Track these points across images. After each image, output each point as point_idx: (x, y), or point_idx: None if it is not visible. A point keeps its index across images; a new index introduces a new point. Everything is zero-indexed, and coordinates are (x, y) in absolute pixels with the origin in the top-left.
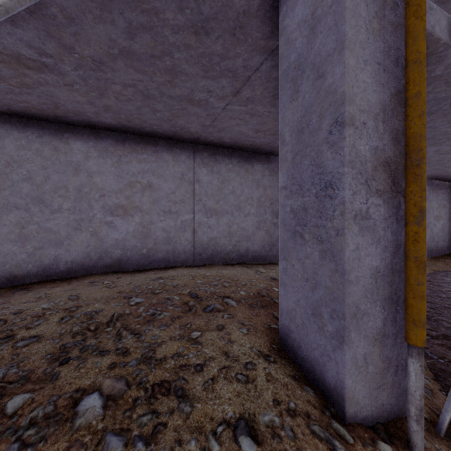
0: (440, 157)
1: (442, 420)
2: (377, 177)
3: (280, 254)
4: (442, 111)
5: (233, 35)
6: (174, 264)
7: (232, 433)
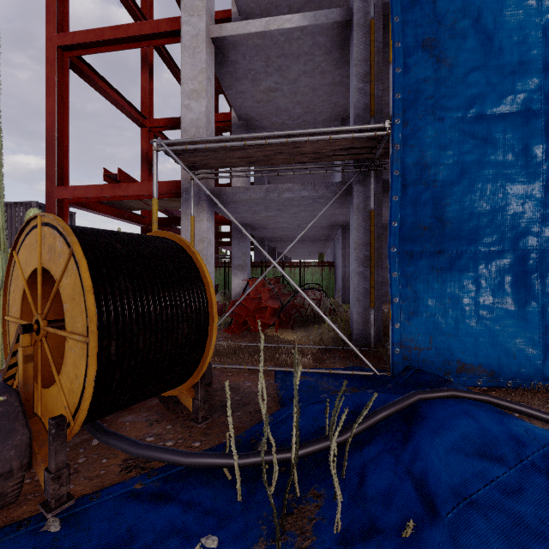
0: None
1: None
2: None
3: None
4: None
5: None
6: None
7: None
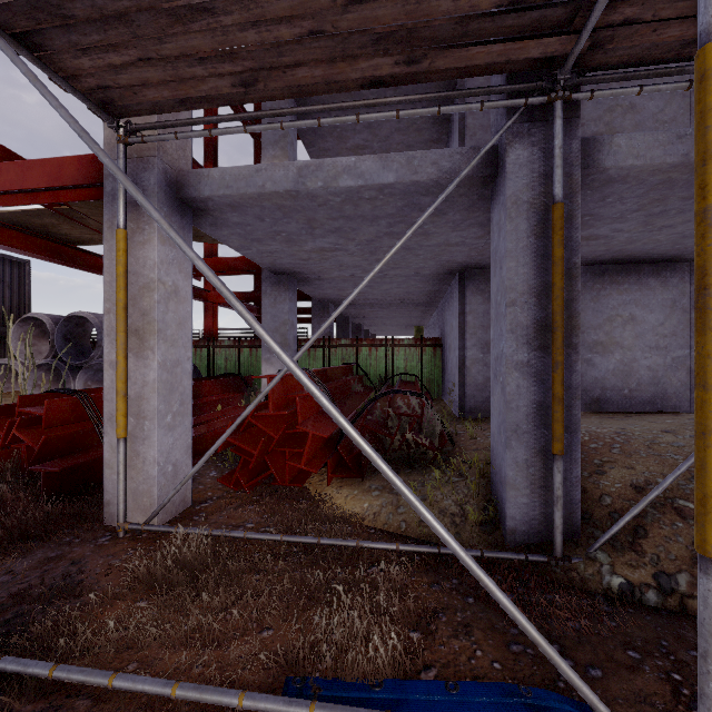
0: None
1: None
2: None
3: None
4: None
5: None
6: (662, 409)
7: None
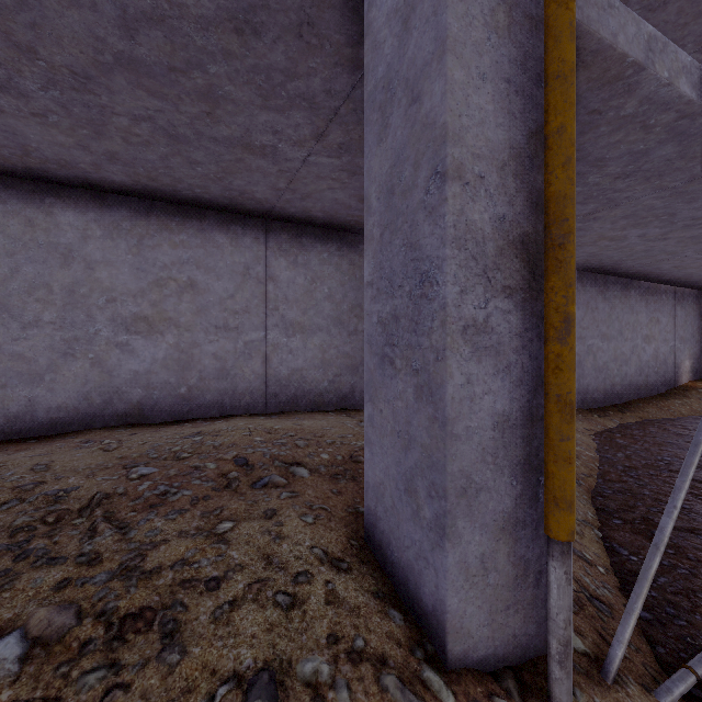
0: (648, 246)
1: (610, 657)
2: (504, 266)
3: (365, 392)
4: (642, 173)
5: (300, 37)
6: (233, 411)
7: (242, 698)
